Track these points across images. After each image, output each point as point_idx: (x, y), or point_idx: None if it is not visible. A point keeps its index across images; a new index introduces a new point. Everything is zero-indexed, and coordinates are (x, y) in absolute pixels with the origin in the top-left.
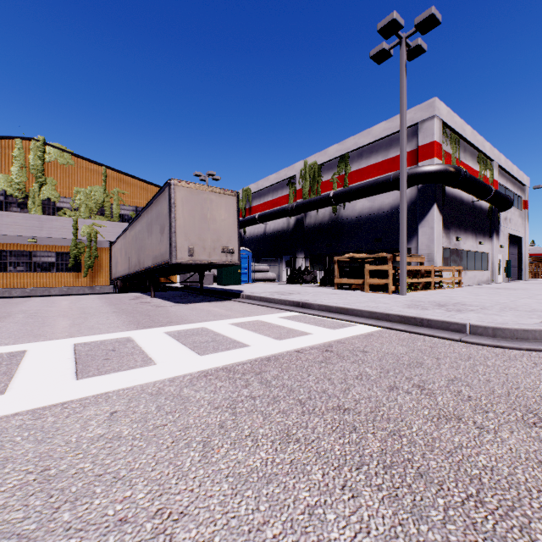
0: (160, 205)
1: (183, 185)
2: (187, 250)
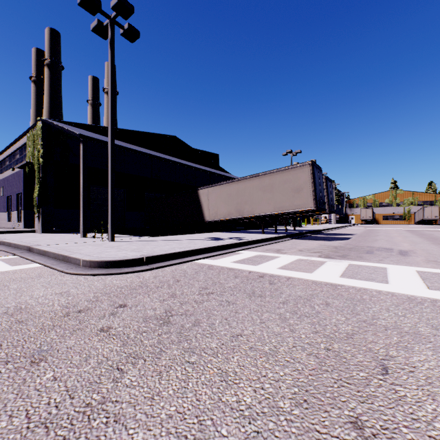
0: (422, 209)
1: (425, 207)
2: (426, 217)
